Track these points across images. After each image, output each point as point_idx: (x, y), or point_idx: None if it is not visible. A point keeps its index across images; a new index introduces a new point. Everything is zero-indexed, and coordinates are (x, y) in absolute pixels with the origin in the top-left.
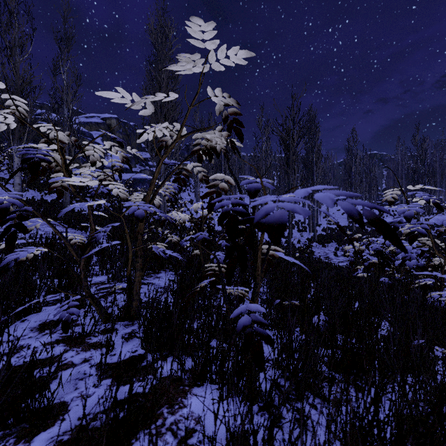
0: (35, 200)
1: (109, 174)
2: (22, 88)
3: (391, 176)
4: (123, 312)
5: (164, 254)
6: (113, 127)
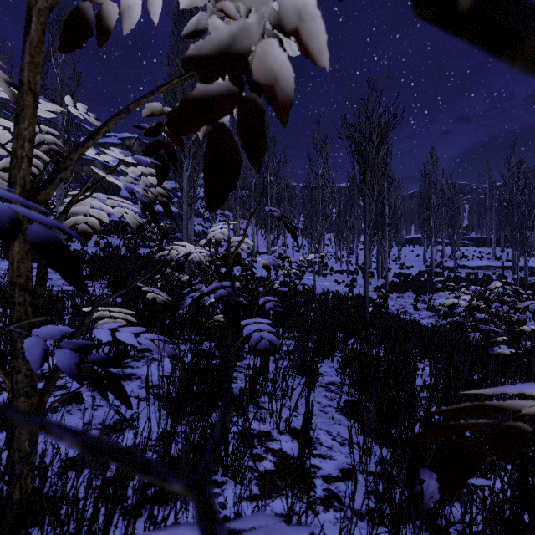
0: None
1: None
2: None
3: (476, 210)
4: None
5: (70, 358)
6: None
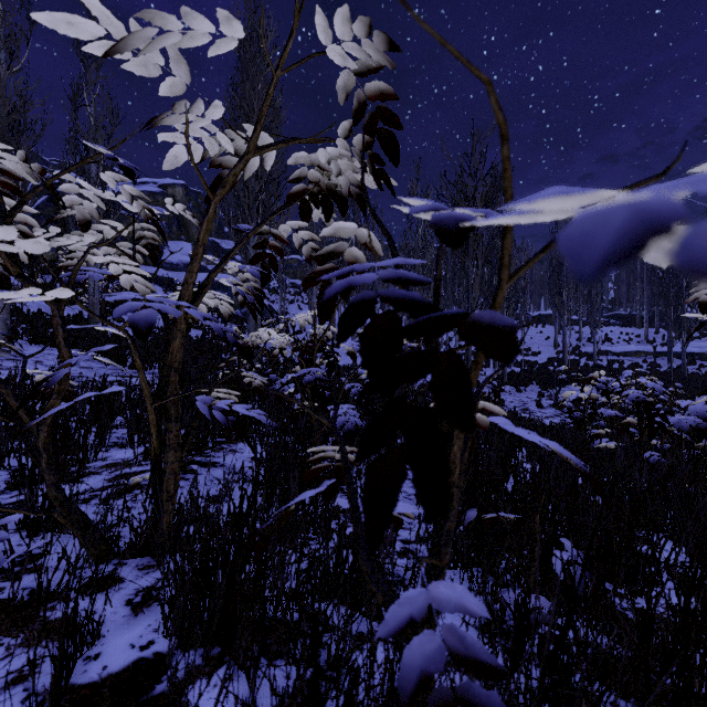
0: (45, 315)
1: (128, 252)
2: (10, 120)
3: (624, 279)
4: (141, 538)
5: (222, 416)
6: (119, 143)
